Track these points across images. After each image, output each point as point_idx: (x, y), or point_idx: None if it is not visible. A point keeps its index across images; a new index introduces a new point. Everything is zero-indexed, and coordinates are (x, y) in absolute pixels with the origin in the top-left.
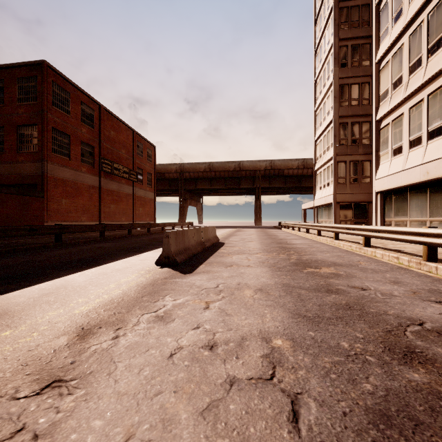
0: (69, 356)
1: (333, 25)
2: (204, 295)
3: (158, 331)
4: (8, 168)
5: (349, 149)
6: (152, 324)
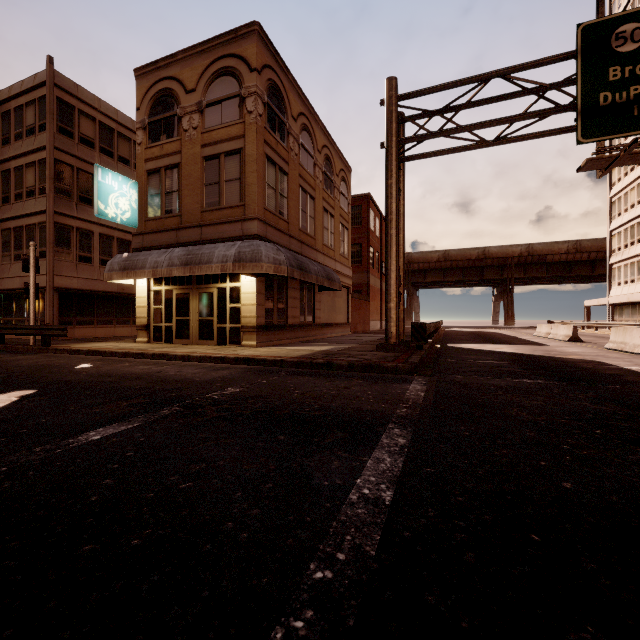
0: None
1: None
2: None
3: None
4: None
5: None
6: None
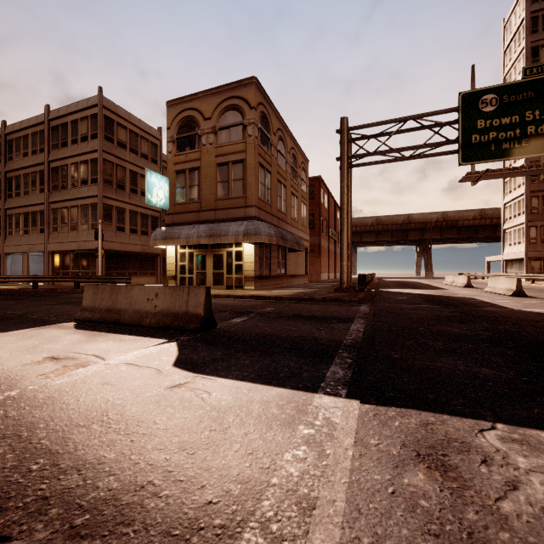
0: None
1: None
2: None
3: None
4: None
5: (540, 216)
6: None
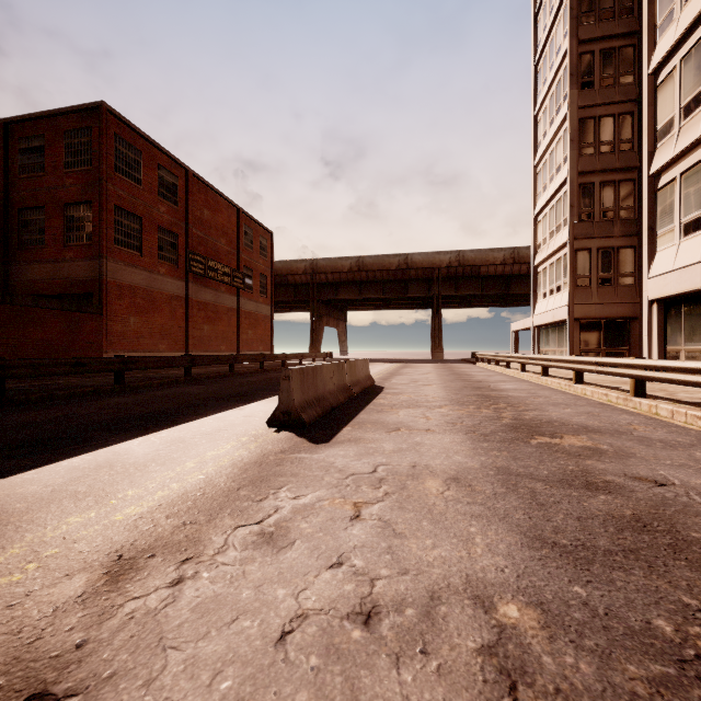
0: (79, 625)
1: (569, 19)
2: (350, 488)
3: (261, 569)
4: (51, 270)
5: (597, 228)
6: (251, 553)
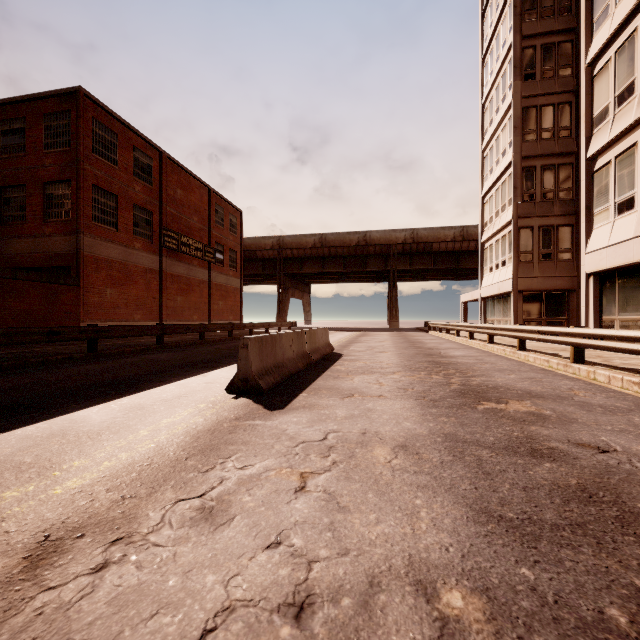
0: None
1: (513, 16)
2: (299, 456)
3: (193, 550)
4: (31, 245)
5: (538, 208)
6: (187, 531)
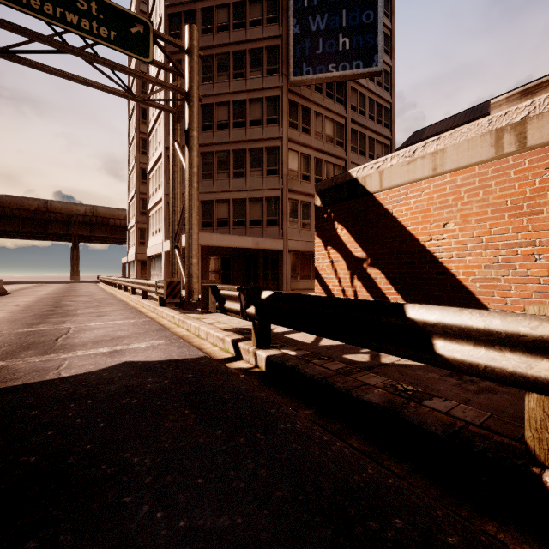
0: None
1: (135, 119)
2: None
3: None
4: None
5: None
6: None
